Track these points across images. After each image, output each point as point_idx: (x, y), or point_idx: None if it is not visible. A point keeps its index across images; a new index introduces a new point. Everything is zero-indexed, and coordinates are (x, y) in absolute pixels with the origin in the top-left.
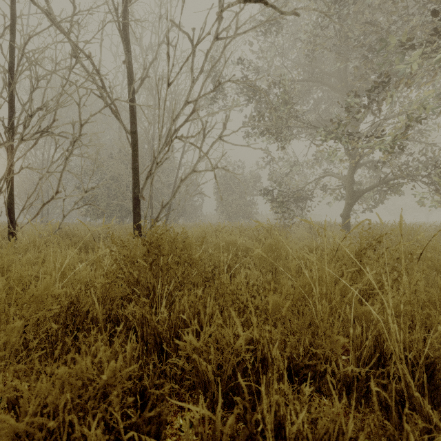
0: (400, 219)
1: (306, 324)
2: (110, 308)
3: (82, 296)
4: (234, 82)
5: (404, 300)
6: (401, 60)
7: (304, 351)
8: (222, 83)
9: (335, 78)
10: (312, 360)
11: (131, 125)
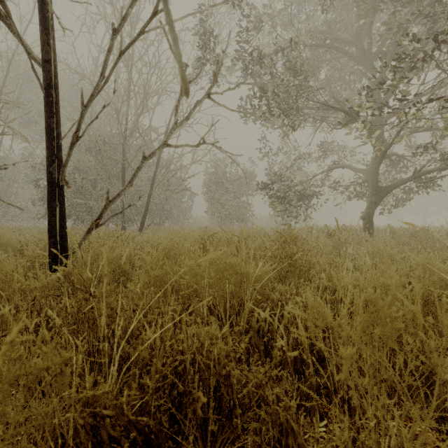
0: None
1: None
2: None
3: None
4: None
5: None
6: None
7: None
8: None
9: (354, 46)
10: None
11: (42, 48)
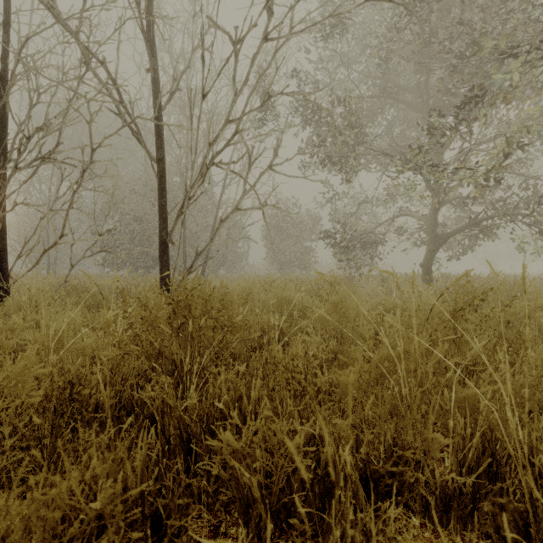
0: (523, 269)
1: (387, 413)
2: (121, 389)
3: (84, 373)
4: (288, 95)
5: (522, 380)
6: (499, 69)
7: (386, 451)
8: (272, 96)
9: (413, 93)
10: (398, 465)
11: (157, 151)
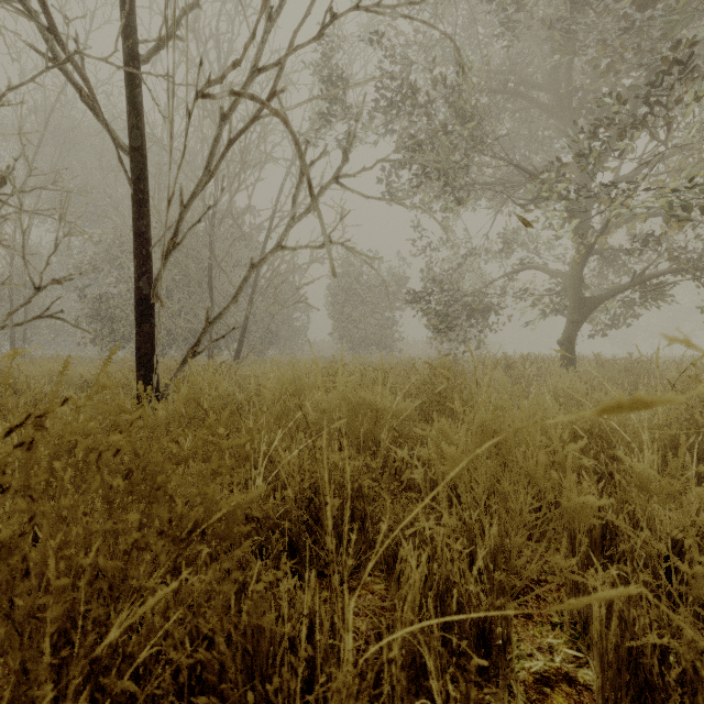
0: None
1: None
2: None
3: None
4: (369, 10)
5: None
6: None
7: None
8: (339, 14)
9: (547, 91)
10: None
11: (130, 133)
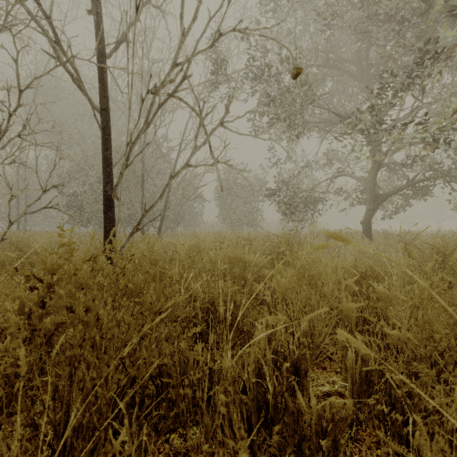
0: None
1: None
2: None
3: None
4: (241, 31)
5: None
6: (454, 22)
7: None
8: (223, 33)
9: (354, 64)
10: None
11: (100, 100)
